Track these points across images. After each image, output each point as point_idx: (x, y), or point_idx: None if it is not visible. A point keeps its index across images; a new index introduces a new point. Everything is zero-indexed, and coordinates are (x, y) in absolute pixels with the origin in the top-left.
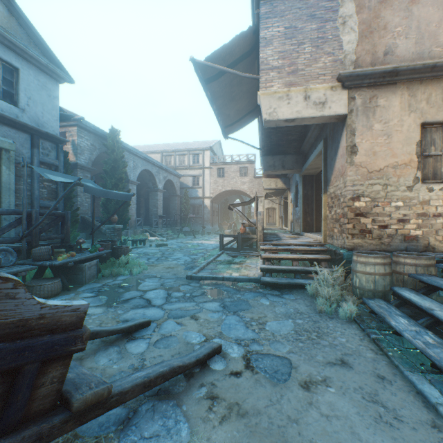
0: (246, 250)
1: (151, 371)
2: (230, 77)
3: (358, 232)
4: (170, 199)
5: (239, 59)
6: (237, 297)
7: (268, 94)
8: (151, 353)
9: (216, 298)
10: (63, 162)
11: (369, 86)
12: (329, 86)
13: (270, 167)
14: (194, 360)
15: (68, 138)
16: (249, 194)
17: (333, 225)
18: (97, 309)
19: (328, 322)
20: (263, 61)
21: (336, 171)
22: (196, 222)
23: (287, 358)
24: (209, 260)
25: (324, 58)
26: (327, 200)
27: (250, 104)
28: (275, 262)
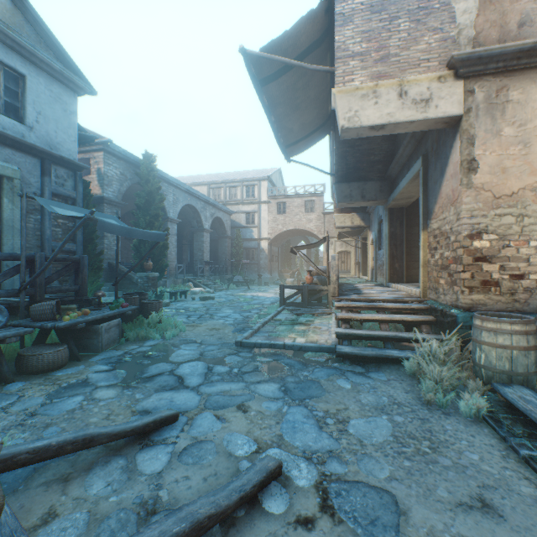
0: (314, 305)
1: (156, 534)
2: (293, 77)
3: (478, 284)
4: (219, 241)
5: (305, 50)
6: (304, 375)
7: (347, 91)
8: (173, 472)
9: (274, 377)
10: (82, 194)
11: (496, 72)
12: (435, 75)
13: (346, 198)
14: (237, 498)
15: (92, 165)
16: (317, 234)
17: (437, 274)
18: (108, 391)
19: (443, 421)
20: (339, 47)
21: (442, 198)
22: (250, 269)
23: (389, 491)
24: (265, 319)
25: (428, 36)
26: (428, 239)
27: (320, 114)
28: (356, 325)
